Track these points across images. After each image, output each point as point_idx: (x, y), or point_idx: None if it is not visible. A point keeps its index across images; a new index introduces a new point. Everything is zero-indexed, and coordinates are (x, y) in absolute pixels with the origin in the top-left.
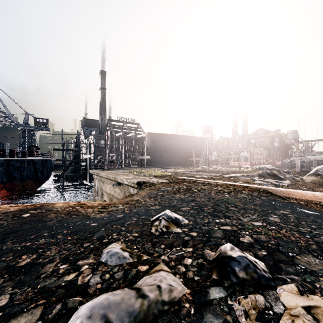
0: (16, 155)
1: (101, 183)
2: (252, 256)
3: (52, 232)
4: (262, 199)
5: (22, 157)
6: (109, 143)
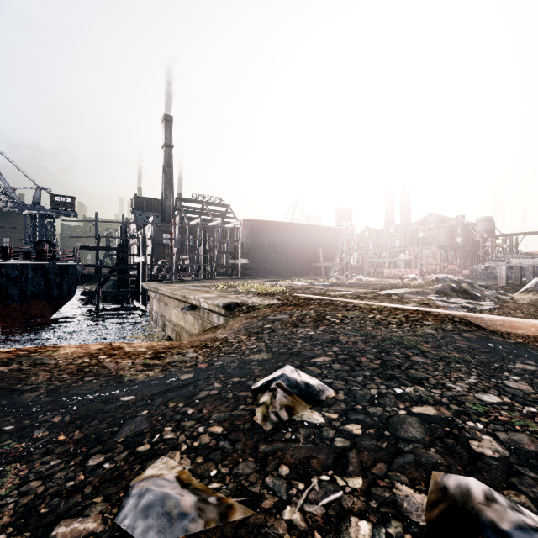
0: (13, 257)
1: (163, 306)
2: (533, 509)
3: (26, 421)
4: (465, 337)
5: (25, 260)
6: (178, 237)
